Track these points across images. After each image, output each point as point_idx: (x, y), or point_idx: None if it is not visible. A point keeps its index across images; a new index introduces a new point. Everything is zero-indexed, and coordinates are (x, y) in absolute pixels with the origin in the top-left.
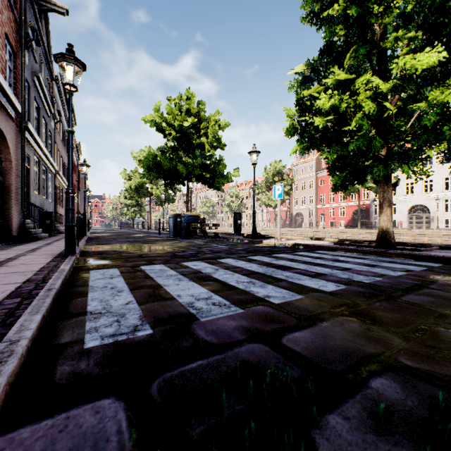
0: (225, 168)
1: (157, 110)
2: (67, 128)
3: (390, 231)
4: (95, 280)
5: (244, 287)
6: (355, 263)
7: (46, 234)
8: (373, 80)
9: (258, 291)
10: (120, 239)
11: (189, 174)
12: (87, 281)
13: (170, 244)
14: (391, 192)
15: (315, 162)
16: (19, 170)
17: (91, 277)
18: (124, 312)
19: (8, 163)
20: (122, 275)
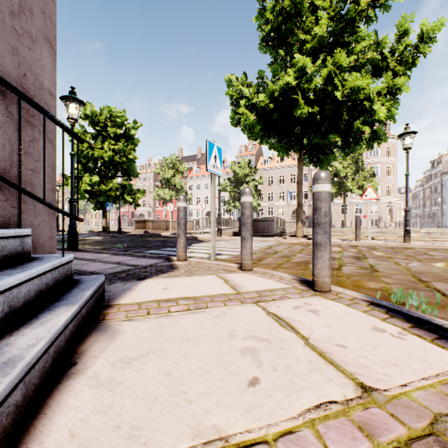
0: None
1: None
2: None
3: (105, 227)
4: None
5: None
6: None
7: None
8: (85, 179)
9: None
10: None
11: None
12: None
13: None
14: (106, 213)
15: (153, 174)
16: None
17: None
18: None
19: None
20: None
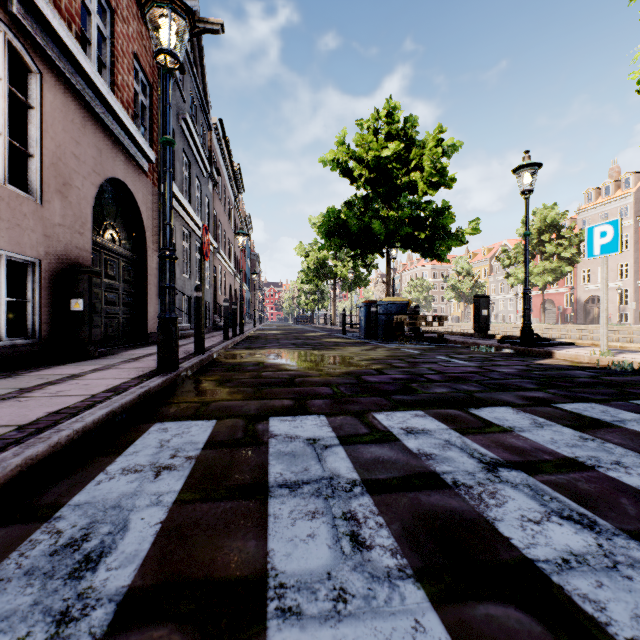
0: (453, 219)
1: (341, 144)
2: (232, 195)
3: None
4: (112, 475)
5: None
6: None
7: (192, 331)
8: None
9: None
10: (284, 341)
11: (391, 236)
12: (86, 480)
13: (356, 353)
14: None
15: (633, 199)
16: (157, 244)
17: (119, 460)
18: None
19: (141, 233)
20: (200, 456)
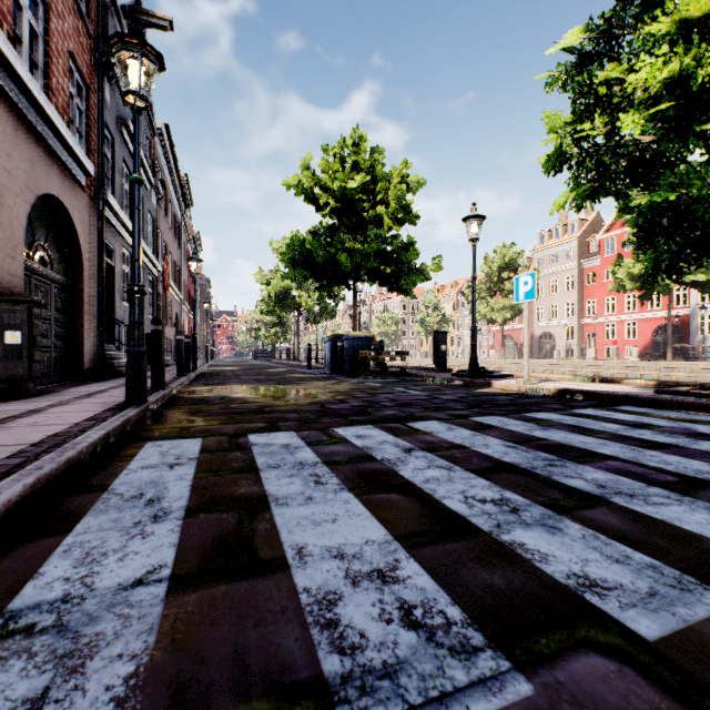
0: (417, 255)
1: (306, 168)
2: (179, 210)
3: None
4: (135, 470)
5: (493, 527)
6: None
7: None
8: None
9: (544, 549)
10: (245, 377)
11: (358, 269)
12: (117, 473)
13: (321, 387)
14: None
15: (577, 243)
16: (95, 268)
17: (134, 463)
18: (98, 636)
19: (77, 256)
20: (200, 457)
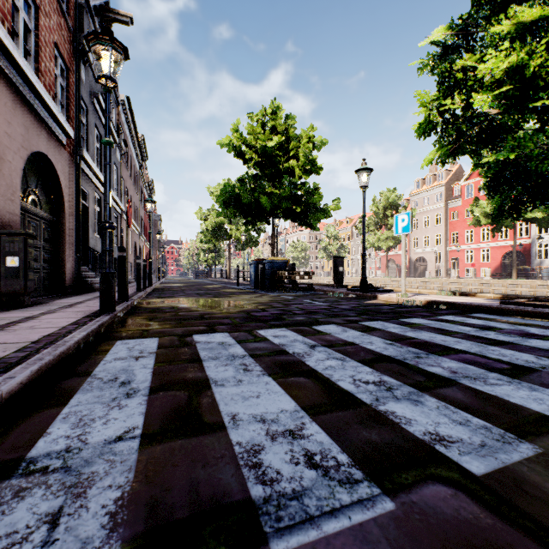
0: (321, 198)
1: (235, 131)
2: (137, 163)
3: None
4: (110, 361)
5: (373, 400)
6: None
7: None
8: None
9: (409, 415)
10: (189, 291)
11: (275, 208)
12: (96, 363)
13: (247, 299)
14: None
15: (444, 188)
16: (73, 208)
17: (109, 356)
18: (94, 474)
19: (60, 199)
20: (158, 352)
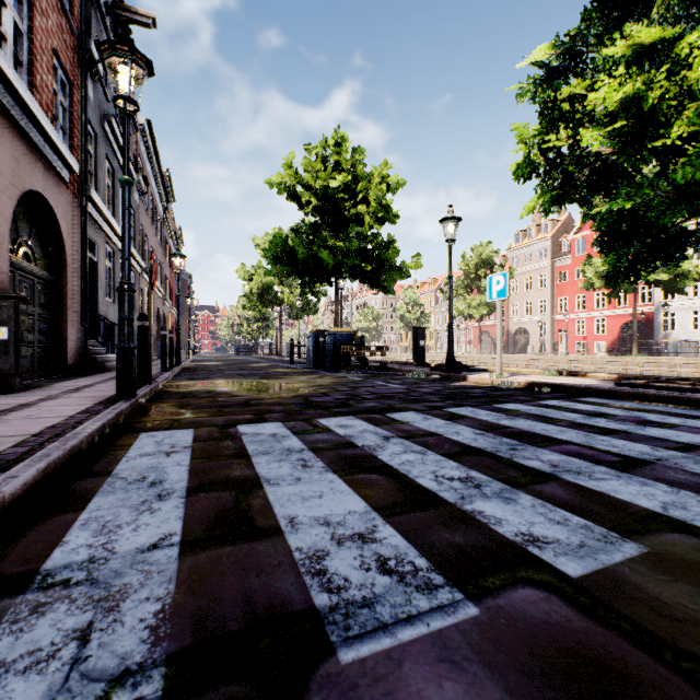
0: (397, 254)
1: (289, 167)
2: (160, 205)
3: None
4: (134, 457)
5: (458, 499)
6: (697, 432)
7: None
8: None
9: (499, 515)
10: (229, 372)
11: (339, 266)
12: (117, 461)
13: (304, 381)
14: None
15: (550, 243)
16: (78, 264)
17: (132, 451)
18: (126, 586)
19: (60, 252)
20: (194, 446)
